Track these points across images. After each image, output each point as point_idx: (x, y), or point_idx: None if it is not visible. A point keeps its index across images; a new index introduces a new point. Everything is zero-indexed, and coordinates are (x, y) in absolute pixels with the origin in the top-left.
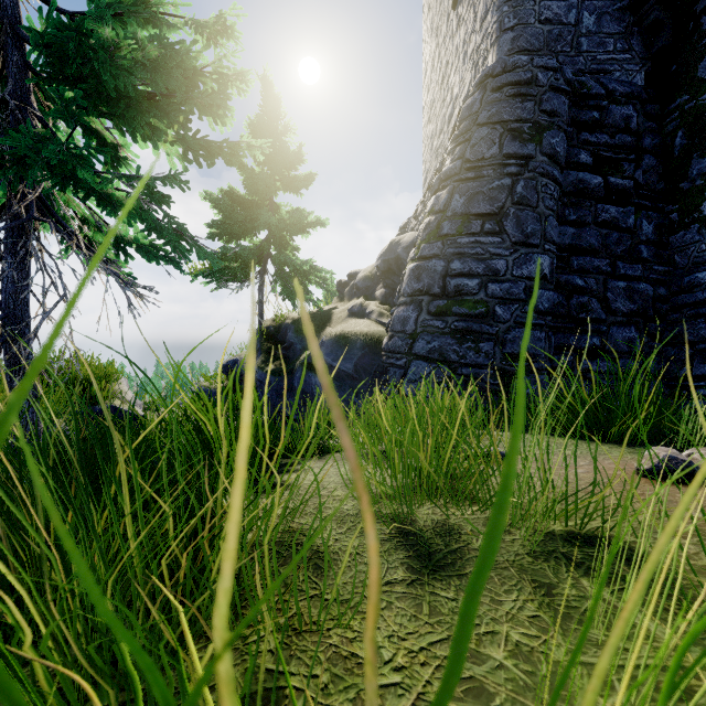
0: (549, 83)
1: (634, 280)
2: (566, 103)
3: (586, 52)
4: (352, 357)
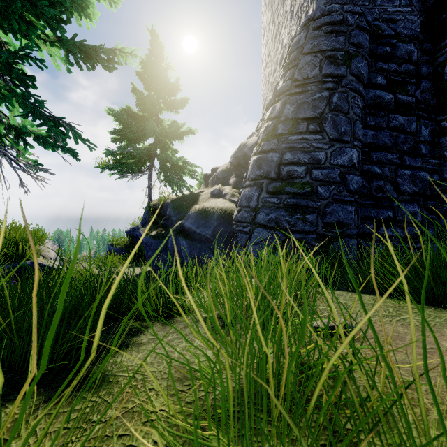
0: (356, 23)
1: (416, 170)
2: (367, 38)
3: (380, 6)
4: (210, 226)
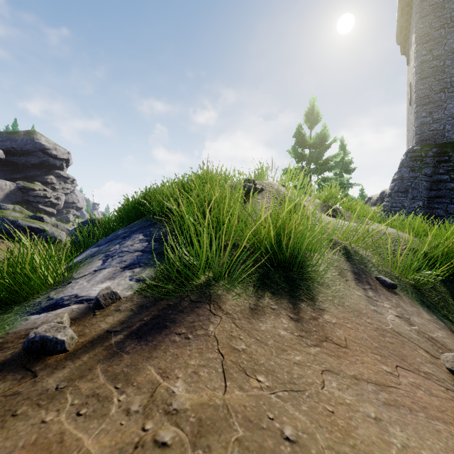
0: (426, 155)
1: None
2: (432, 158)
3: (447, 137)
4: None
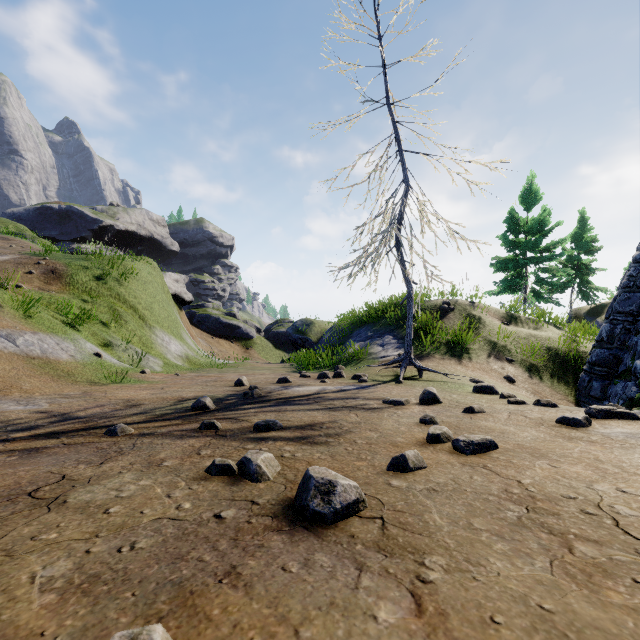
0: None
1: None
2: None
3: None
4: None
